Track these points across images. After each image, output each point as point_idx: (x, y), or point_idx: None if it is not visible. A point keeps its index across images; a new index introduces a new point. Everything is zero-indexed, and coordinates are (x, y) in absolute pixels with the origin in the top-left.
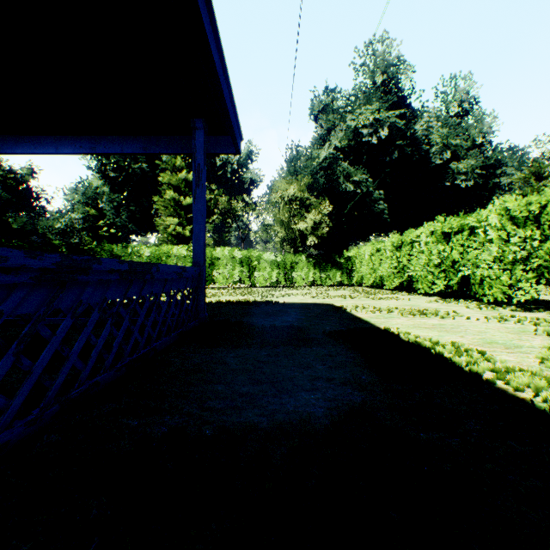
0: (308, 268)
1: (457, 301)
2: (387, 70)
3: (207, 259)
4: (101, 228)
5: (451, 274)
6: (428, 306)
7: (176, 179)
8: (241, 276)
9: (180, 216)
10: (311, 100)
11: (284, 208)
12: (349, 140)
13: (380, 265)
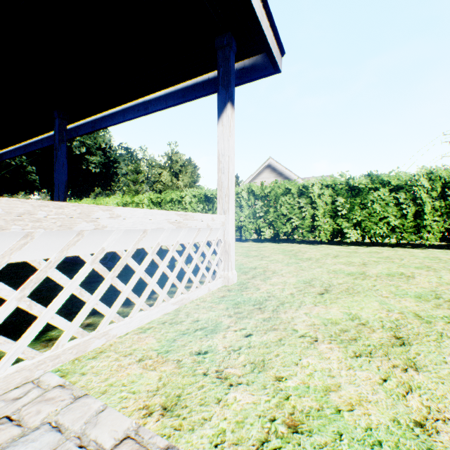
0: None
1: None
2: None
3: None
4: None
5: None
6: None
7: None
8: None
9: None
10: None
11: None
12: None
13: None
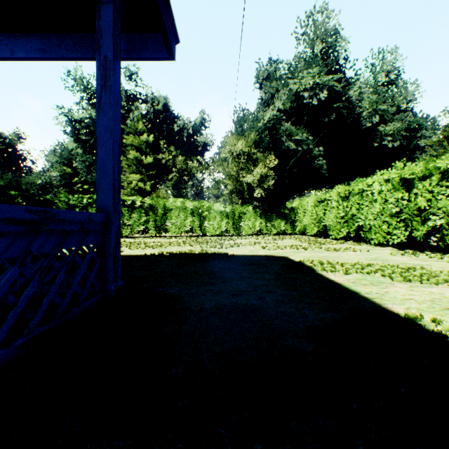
0: (254, 218)
1: (426, 253)
2: (325, 39)
3: (160, 209)
4: (76, 184)
5: (416, 224)
6: (400, 260)
7: (138, 141)
8: (192, 225)
9: (141, 174)
10: (256, 70)
11: (232, 162)
12: (291, 102)
13: (323, 216)
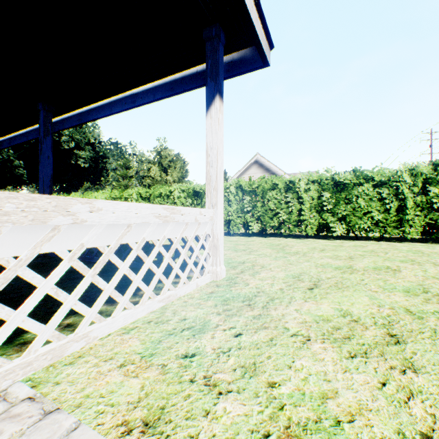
0: None
1: None
2: None
3: None
4: None
5: None
6: None
7: None
8: None
9: None
10: None
11: None
12: None
13: None
